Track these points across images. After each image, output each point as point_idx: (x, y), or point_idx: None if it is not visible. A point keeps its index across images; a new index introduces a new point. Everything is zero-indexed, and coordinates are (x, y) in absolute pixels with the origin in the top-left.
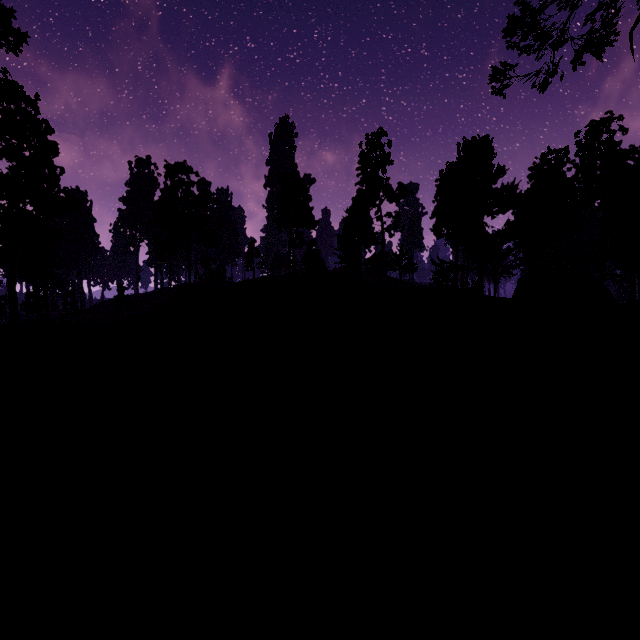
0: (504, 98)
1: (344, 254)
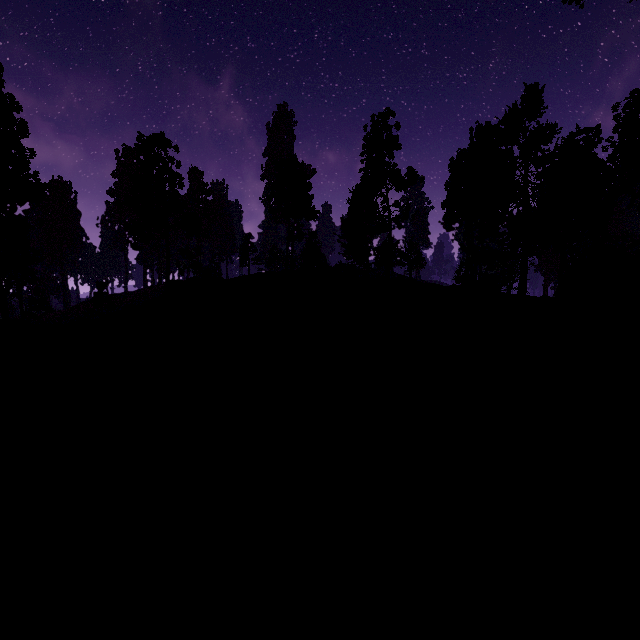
0: (581, 7)
1: (349, 242)
